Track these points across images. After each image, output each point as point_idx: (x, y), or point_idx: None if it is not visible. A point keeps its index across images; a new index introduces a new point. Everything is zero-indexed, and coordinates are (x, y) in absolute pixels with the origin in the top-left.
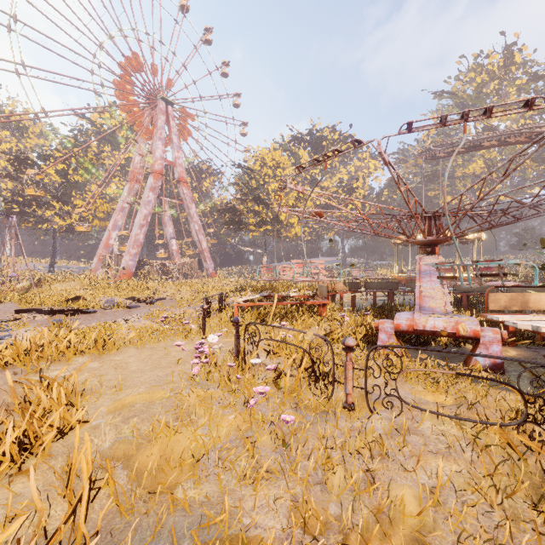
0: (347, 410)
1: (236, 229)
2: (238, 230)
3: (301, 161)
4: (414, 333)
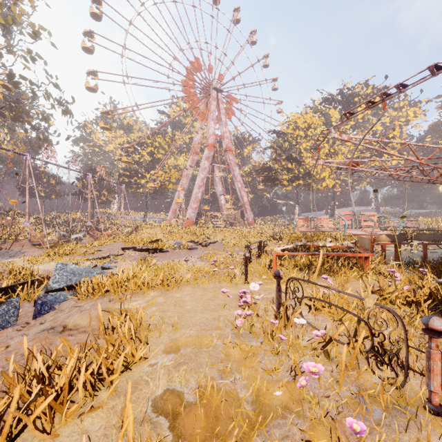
0: (433, 414)
1: (271, 185)
2: (273, 186)
3: (332, 119)
4: None
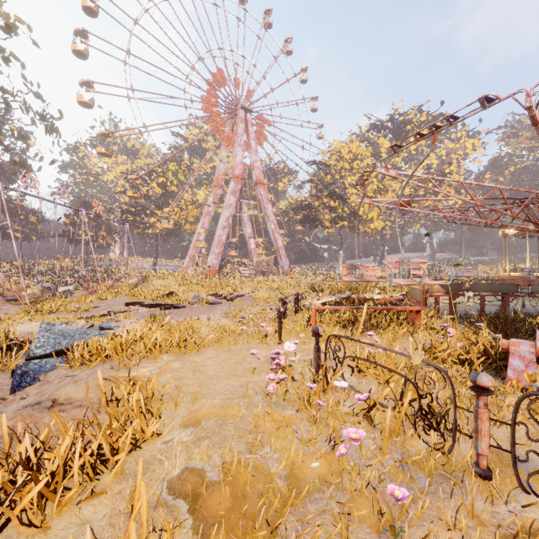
0: (480, 478)
1: (311, 226)
2: (312, 227)
3: (381, 150)
4: None
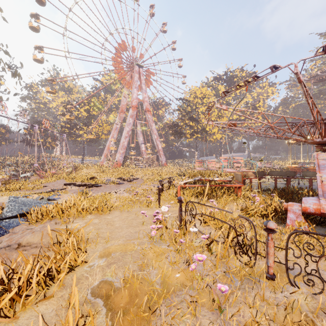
0: (269, 280)
1: (178, 137)
2: (179, 137)
3: (220, 92)
4: (320, 215)
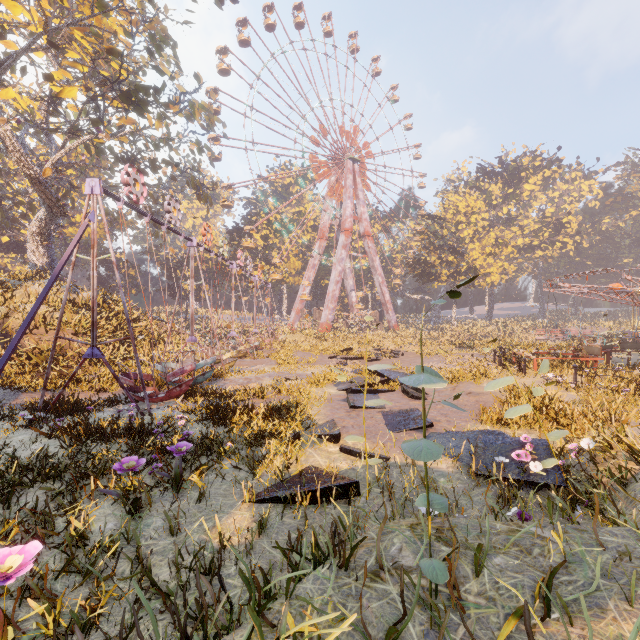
0: None
1: (423, 280)
2: (425, 281)
3: (492, 197)
4: None
